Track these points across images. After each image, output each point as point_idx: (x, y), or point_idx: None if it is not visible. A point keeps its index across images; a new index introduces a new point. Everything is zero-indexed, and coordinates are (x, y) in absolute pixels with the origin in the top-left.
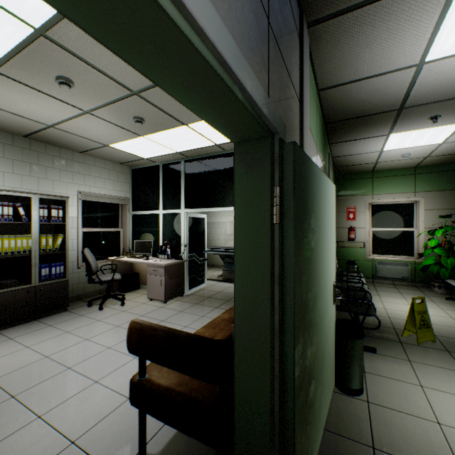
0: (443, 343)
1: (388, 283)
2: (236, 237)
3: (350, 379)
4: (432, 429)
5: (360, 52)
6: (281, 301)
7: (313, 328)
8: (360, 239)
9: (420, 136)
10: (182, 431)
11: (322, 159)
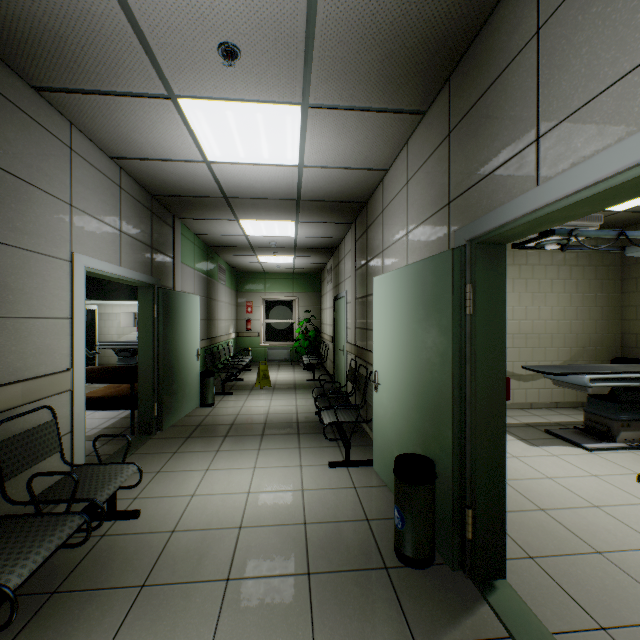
0: (275, 386)
1: (276, 364)
2: (139, 322)
3: (207, 399)
4: (238, 408)
5: (212, 228)
6: (158, 345)
7: (176, 361)
8: (257, 329)
9: (277, 258)
10: (112, 409)
11: (205, 272)
